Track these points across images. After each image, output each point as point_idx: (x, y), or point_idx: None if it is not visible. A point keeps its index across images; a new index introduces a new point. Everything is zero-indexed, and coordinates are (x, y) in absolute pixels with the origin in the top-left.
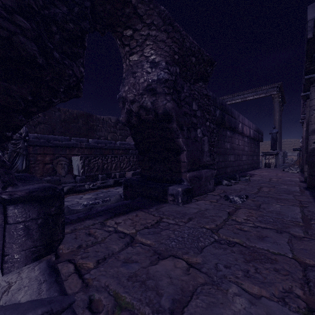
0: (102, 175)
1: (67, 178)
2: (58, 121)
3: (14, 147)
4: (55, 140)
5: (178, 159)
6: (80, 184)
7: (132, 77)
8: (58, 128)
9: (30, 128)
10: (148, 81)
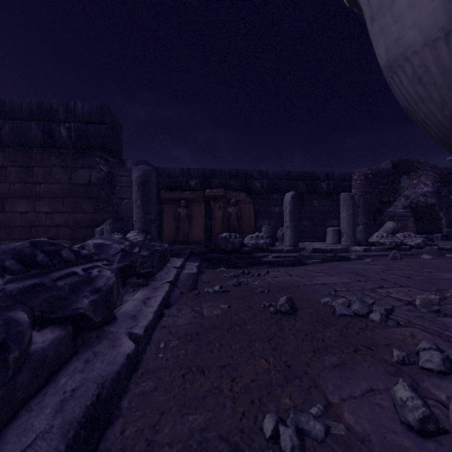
0: None
1: None
2: None
3: None
4: None
5: (440, 222)
6: None
7: (413, 189)
8: None
9: None
10: (422, 192)
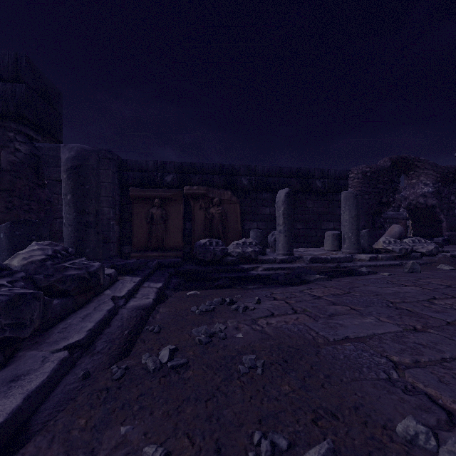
0: None
1: None
2: None
3: None
4: None
5: (440, 225)
6: None
7: (412, 189)
8: None
9: None
10: (422, 192)
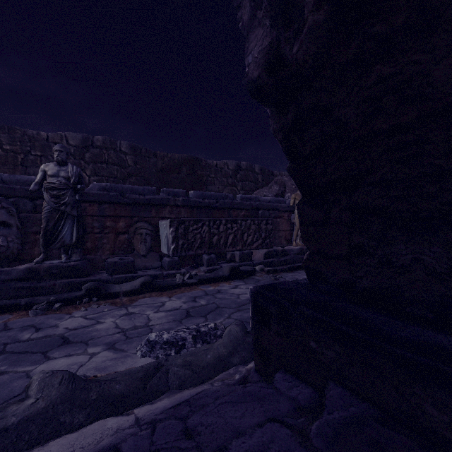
0: (208, 257)
1: (148, 260)
2: (153, 171)
3: (56, 202)
4: (133, 192)
5: None
6: (169, 272)
7: None
8: (154, 182)
9: (118, 182)
10: None
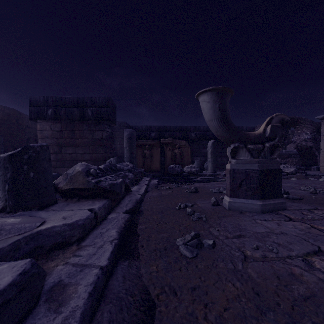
0: None
1: None
2: None
3: None
4: None
5: (316, 159)
6: None
7: (298, 136)
8: None
9: None
10: (304, 138)
